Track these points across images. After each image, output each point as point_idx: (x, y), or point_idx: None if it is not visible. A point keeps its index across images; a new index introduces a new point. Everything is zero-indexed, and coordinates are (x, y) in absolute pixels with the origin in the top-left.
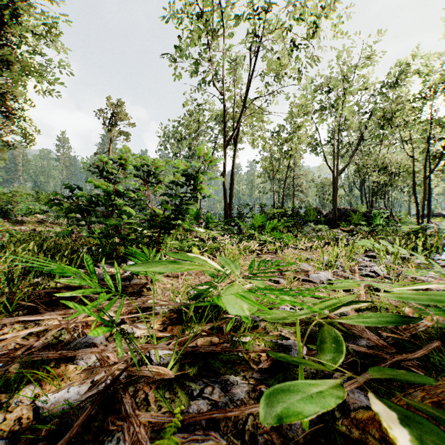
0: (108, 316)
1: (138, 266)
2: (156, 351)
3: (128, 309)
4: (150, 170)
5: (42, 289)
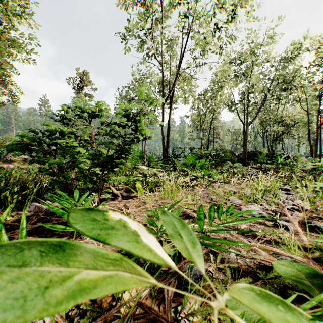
0: None
1: None
2: None
3: None
4: (93, 111)
5: None
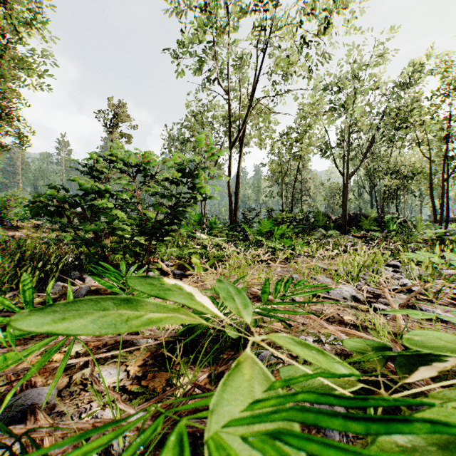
0: None
1: (42, 318)
2: None
3: None
4: (138, 164)
5: (3, 310)
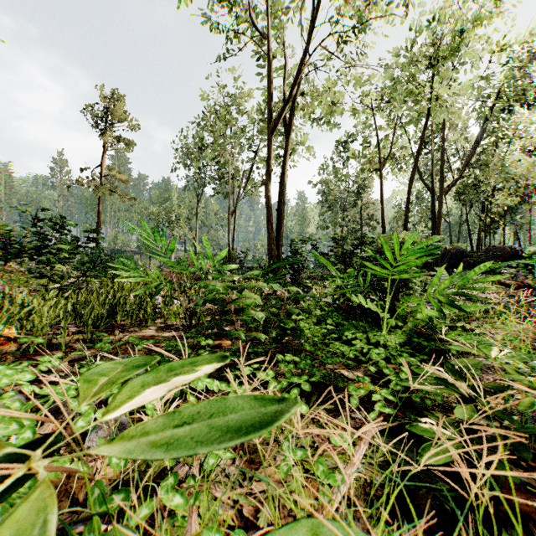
0: None
1: None
2: None
3: None
4: None
5: None
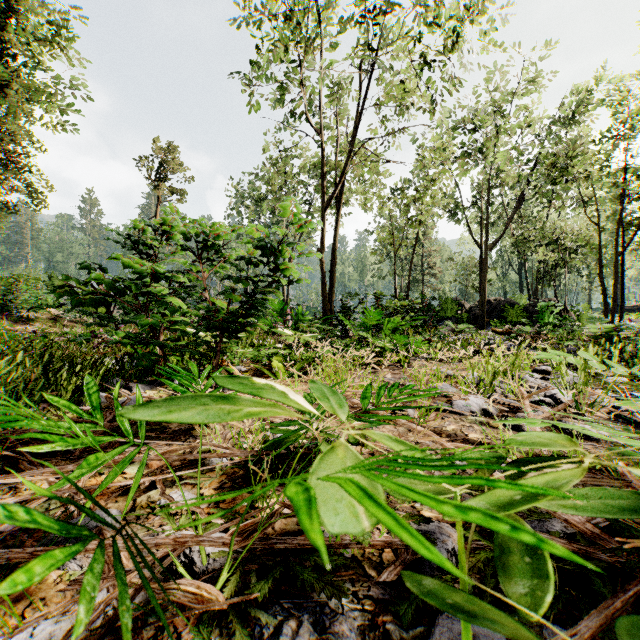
0: (87, 510)
1: (152, 408)
2: (201, 546)
3: (168, 461)
4: (206, 240)
5: None
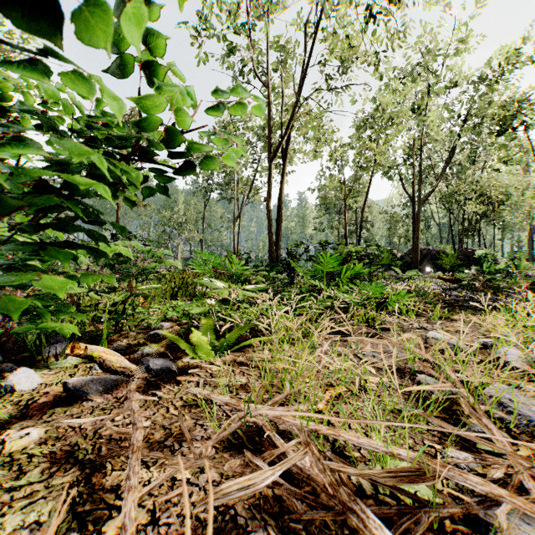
0: None
1: None
2: None
3: None
4: None
5: None
